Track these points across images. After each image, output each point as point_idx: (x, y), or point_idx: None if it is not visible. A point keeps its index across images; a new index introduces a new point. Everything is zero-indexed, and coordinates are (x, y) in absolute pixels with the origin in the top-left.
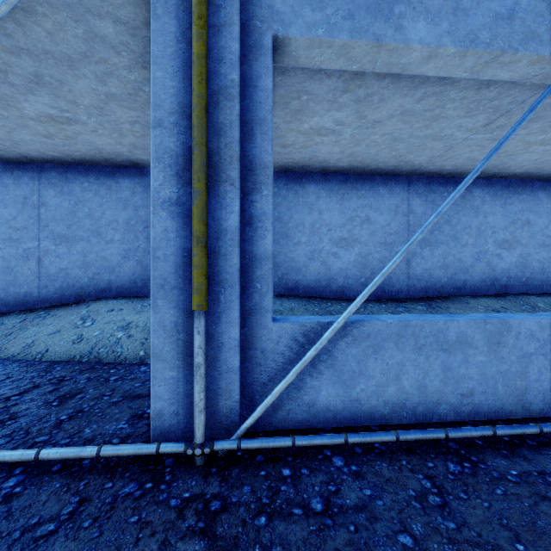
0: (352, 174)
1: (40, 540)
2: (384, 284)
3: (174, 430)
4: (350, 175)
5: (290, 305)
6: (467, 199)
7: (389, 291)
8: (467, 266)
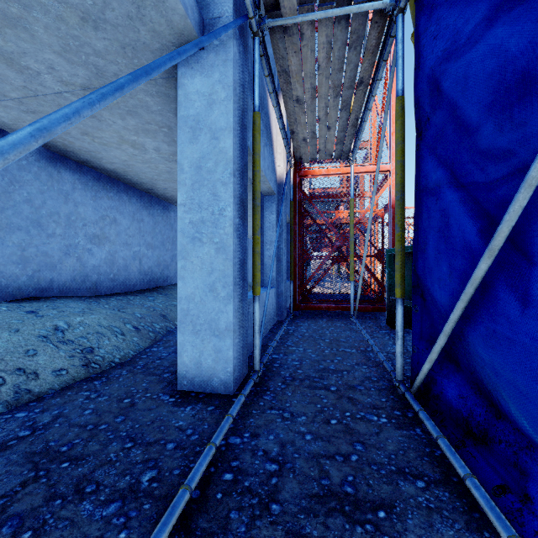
0: (104, 174)
1: (294, 415)
2: (126, 279)
3: (237, 377)
4: (102, 174)
5: (79, 305)
6: (169, 218)
7: (129, 285)
8: (168, 264)
